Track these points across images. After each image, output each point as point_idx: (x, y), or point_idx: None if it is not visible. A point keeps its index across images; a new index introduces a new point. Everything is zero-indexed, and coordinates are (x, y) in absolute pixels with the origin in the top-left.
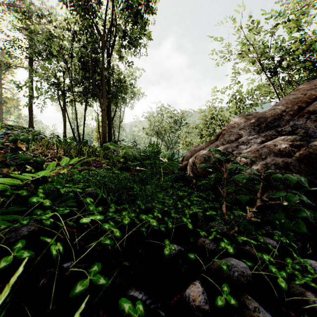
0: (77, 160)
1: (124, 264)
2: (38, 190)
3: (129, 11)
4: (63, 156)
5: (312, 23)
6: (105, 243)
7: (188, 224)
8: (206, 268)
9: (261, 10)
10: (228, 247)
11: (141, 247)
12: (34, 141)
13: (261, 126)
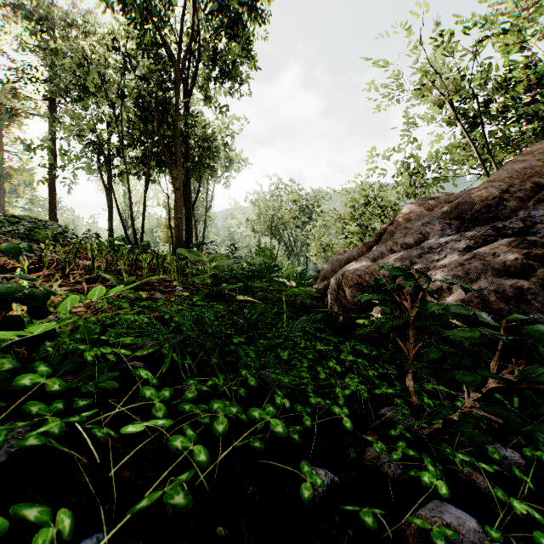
0: (121, 289)
1: (217, 533)
2: (47, 349)
3: (222, 16)
4: (104, 272)
5: (542, 36)
6: (174, 504)
7: (343, 418)
8: (392, 531)
9: (453, 15)
10: (438, 484)
11: (252, 482)
12: (35, 254)
13: (463, 218)
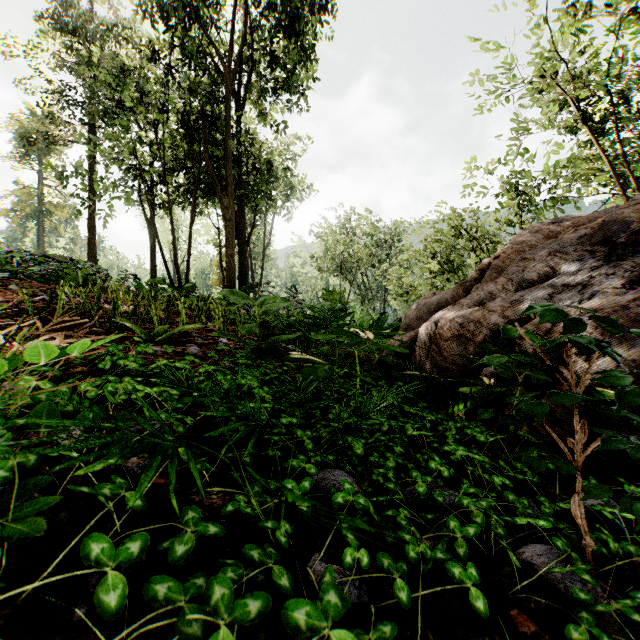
0: (91, 345)
1: None
2: None
3: (282, 11)
4: (128, 320)
5: None
6: None
7: (470, 590)
8: None
9: None
10: None
11: None
12: None
13: (612, 242)
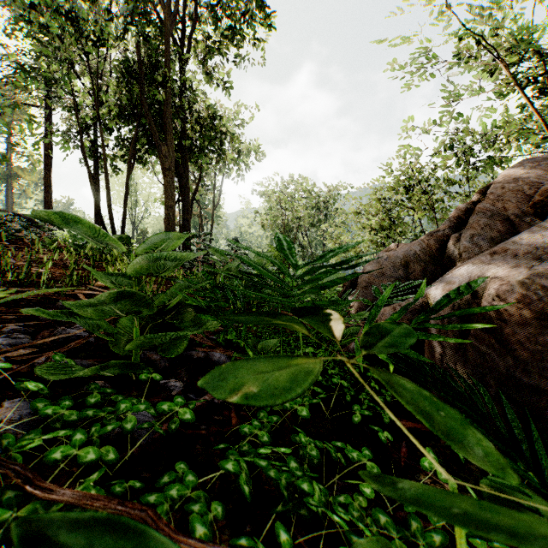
0: None
1: None
2: None
3: None
4: None
5: None
6: None
7: None
8: None
9: None
10: None
11: None
12: None
13: None
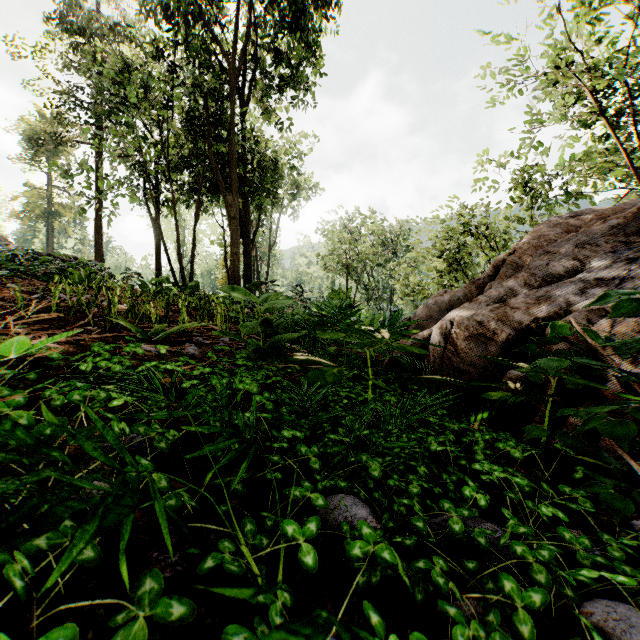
0: (34, 345)
1: None
2: None
3: (287, 5)
4: (124, 318)
5: None
6: None
7: None
8: None
9: None
10: None
11: None
12: None
13: None
